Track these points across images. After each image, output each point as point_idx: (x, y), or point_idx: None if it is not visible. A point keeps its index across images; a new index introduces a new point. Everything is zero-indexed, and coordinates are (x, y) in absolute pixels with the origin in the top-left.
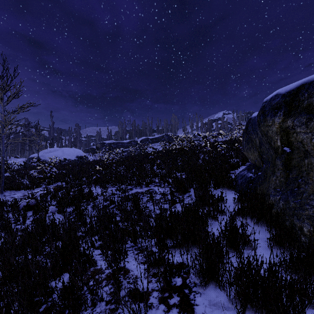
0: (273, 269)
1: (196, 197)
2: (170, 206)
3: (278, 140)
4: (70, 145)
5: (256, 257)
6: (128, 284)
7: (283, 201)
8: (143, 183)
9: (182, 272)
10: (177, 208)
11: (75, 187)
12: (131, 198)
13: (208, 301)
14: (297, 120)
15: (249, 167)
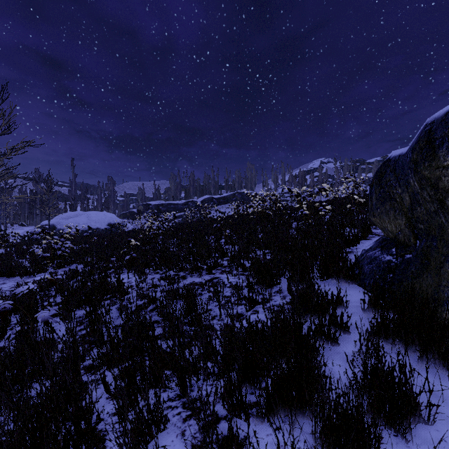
0: None
1: (295, 298)
2: (248, 310)
3: None
4: (100, 207)
5: None
6: None
7: None
8: (204, 268)
9: None
10: (260, 314)
11: (98, 273)
12: (182, 294)
13: None
14: None
15: (384, 244)
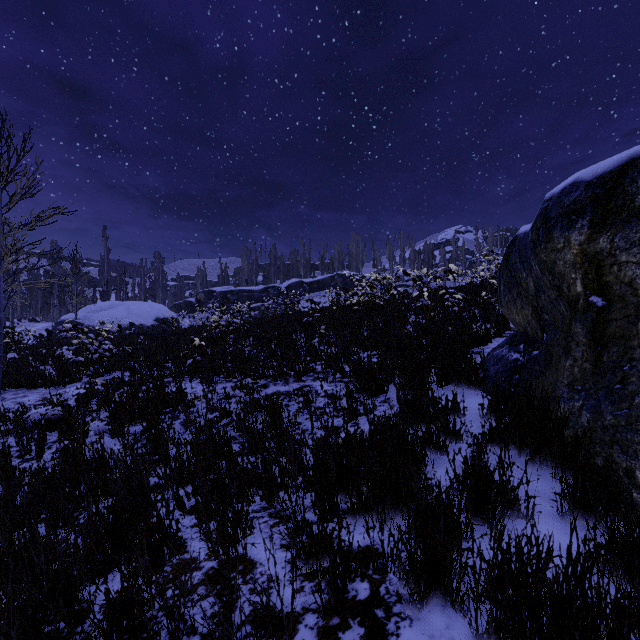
0: (576, 570)
1: (402, 404)
2: (346, 422)
3: (577, 281)
4: (144, 296)
5: (537, 542)
6: (251, 596)
7: (590, 412)
8: (291, 374)
9: (370, 569)
10: (361, 427)
11: (150, 382)
12: (264, 405)
13: (429, 639)
14: (621, 236)
15: (513, 340)
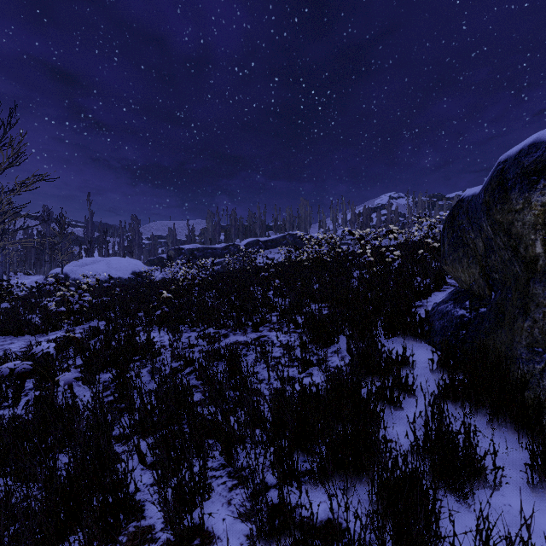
0: None
1: (354, 358)
2: (300, 373)
3: (537, 242)
4: (123, 253)
5: None
6: None
7: None
8: (249, 324)
9: None
10: (315, 377)
11: (123, 331)
12: (224, 355)
13: None
14: None
15: (457, 296)
